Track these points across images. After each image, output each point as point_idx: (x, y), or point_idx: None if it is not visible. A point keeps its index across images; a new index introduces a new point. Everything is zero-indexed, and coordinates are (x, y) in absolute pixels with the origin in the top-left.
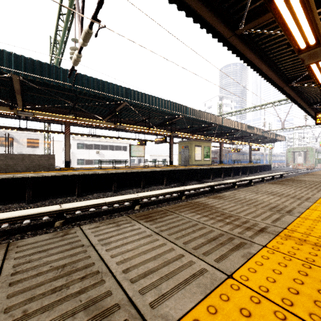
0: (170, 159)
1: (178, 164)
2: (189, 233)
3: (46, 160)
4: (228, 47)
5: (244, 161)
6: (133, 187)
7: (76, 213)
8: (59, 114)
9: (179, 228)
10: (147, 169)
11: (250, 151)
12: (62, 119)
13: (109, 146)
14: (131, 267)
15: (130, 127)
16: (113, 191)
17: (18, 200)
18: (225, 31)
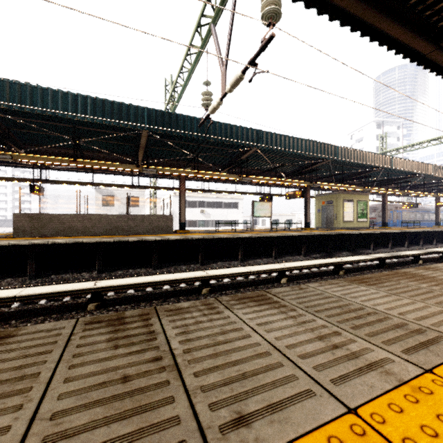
0: (306, 219)
1: (316, 227)
2: (432, 297)
3: (164, 222)
4: (425, 65)
5: (424, 222)
6: (262, 257)
7: (215, 283)
8: (174, 167)
9: (414, 293)
10: (280, 234)
11: (438, 206)
12: (184, 173)
13: (215, 203)
14: (402, 313)
15: (257, 178)
16: (239, 261)
17: (144, 265)
18: (424, 47)
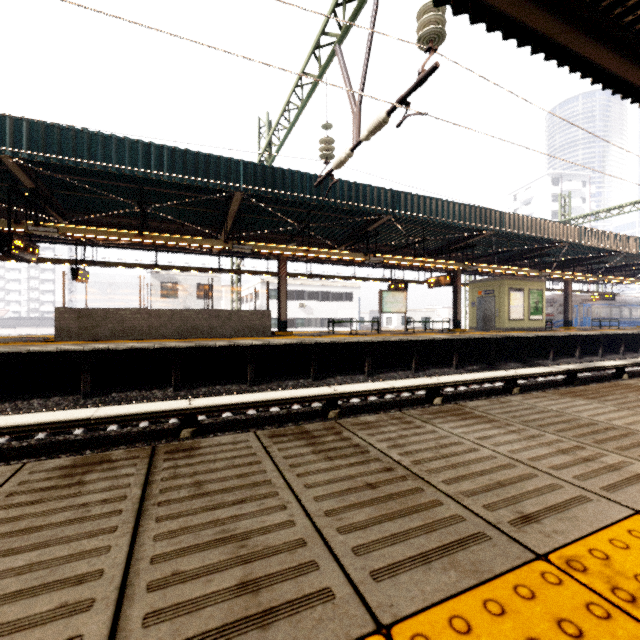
0: (455, 317)
1: (469, 328)
2: None
3: (259, 320)
4: None
5: (624, 321)
6: (397, 369)
7: (342, 403)
8: (271, 243)
9: None
10: (422, 337)
11: None
12: (289, 252)
13: (320, 294)
14: None
15: (390, 258)
16: (366, 374)
17: (236, 380)
18: None
